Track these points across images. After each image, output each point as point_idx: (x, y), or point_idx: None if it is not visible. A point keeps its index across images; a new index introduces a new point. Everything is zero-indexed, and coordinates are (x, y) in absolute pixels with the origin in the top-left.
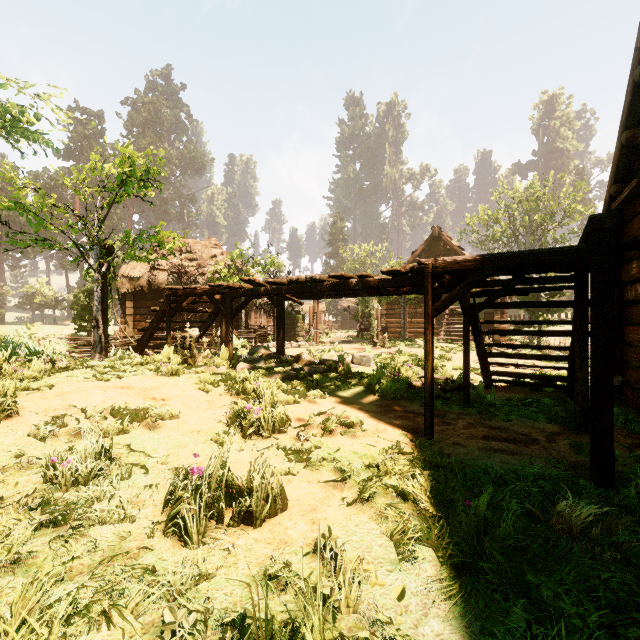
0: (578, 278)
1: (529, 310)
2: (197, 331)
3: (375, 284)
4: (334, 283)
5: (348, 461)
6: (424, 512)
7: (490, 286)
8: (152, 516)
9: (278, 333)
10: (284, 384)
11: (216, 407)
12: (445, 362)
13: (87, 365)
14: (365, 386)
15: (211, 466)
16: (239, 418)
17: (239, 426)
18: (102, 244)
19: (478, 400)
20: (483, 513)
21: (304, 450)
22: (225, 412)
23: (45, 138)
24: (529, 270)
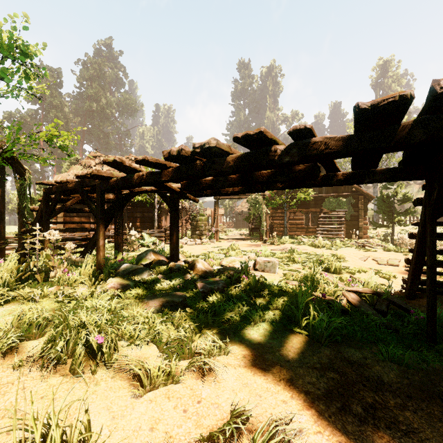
0: None
1: (385, 213)
2: (55, 235)
3: (328, 147)
4: (242, 155)
5: None
6: None
7: None
8: None
9: (171, 236)
10: (159, 324)
11: None
12: (341, 262)
13: None
14: (281, 313)
15: None
16: None
17: None
18: None
19: (442, 334)
20: None
21: None
22: None
23: None
24: None
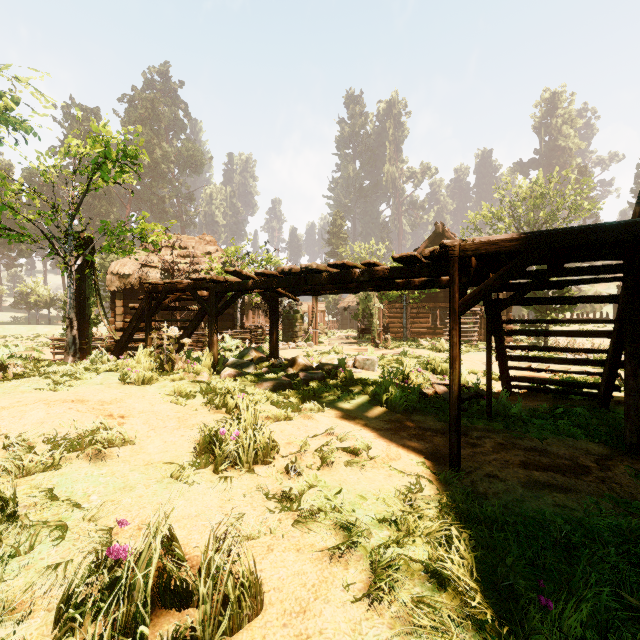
0: (632, 267)
1: (536, 309)
2: (176, 331)
3: (384, 274)
4: (334, 274)
5: (354, 514)
6: (474, 612)
7: (518, 278)
8: (35, 637)
9: (271, 333)
10: (275, 394)
11: (187, 426)
12: None
13: (43, 371)
14: (370, 395)
15: (138, 548)
16: (212, 443)
17: (212, 454)
18: (80, 236)
19: (502, 412)
20: (580, 632)
21: (294, 493)
22: (197, 433)
23: (24, 125)
24: (573, 257)
